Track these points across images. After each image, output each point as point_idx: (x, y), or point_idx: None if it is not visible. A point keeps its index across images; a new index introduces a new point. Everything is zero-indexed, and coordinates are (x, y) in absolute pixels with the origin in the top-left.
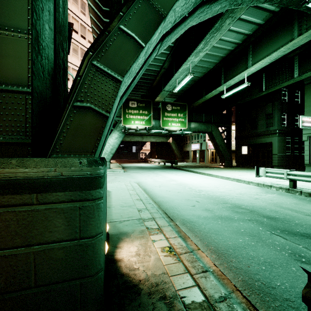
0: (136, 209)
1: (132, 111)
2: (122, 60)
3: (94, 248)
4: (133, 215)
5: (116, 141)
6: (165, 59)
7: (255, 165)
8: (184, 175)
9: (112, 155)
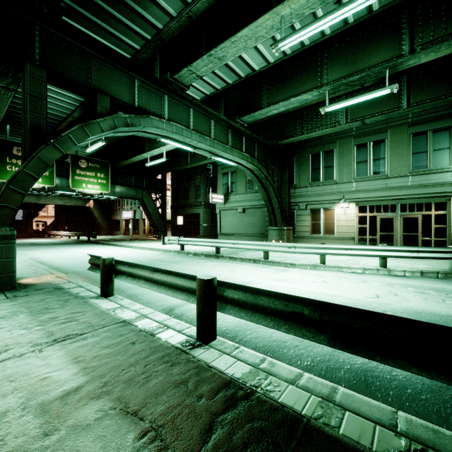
0: (31, 270)
1: (20, 161)
2: (26, 185)
3: (13, 262)
4: (29, 272)
5: None
6: (74, 109)
7: (190, 236)
8: (99, 248)
9: None
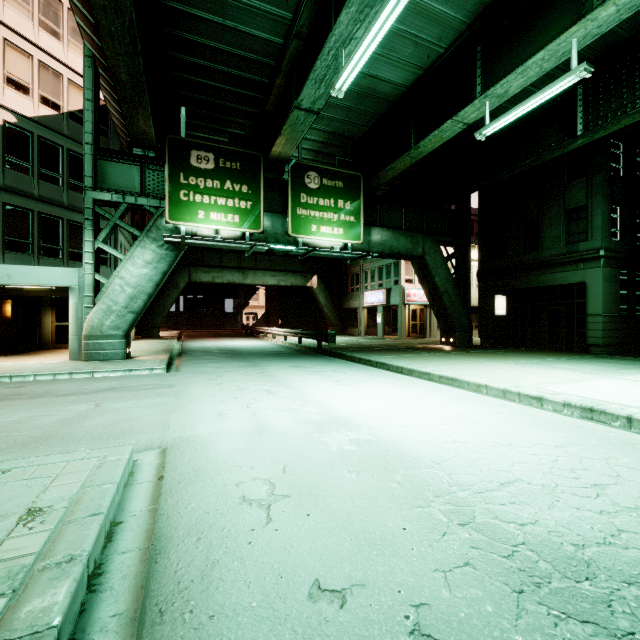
0: None
1: (201, 180)
2: None
3: None
4: None
5: (149, 271)
6: None
7: (530, 343)
8: (367, 383)
9: (132, 317)
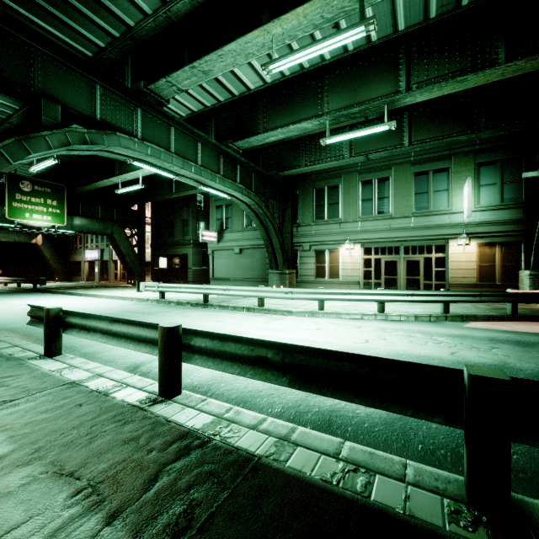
0: None
1: None
2: None
3: None
4: None
5: None
6: (11, 113)
7: (175, 282)
8: (50, 298)
9: None
